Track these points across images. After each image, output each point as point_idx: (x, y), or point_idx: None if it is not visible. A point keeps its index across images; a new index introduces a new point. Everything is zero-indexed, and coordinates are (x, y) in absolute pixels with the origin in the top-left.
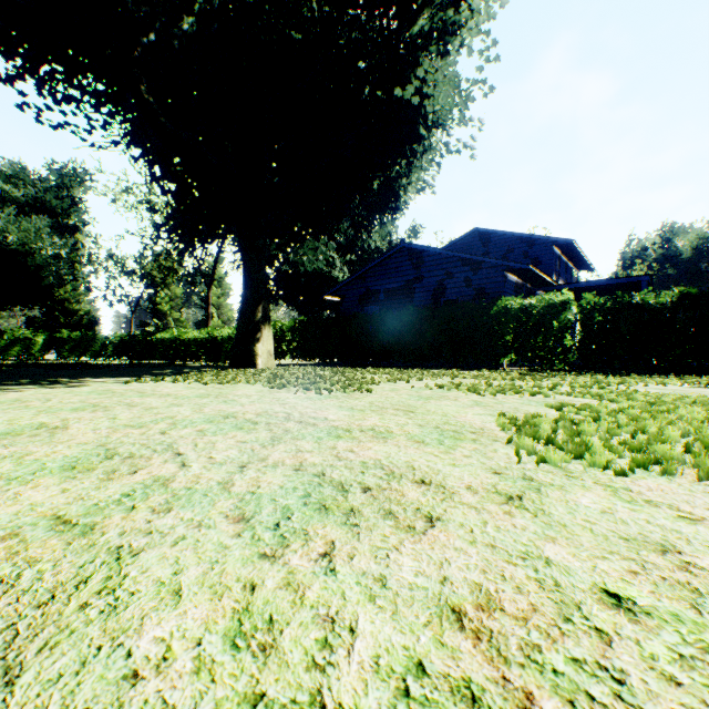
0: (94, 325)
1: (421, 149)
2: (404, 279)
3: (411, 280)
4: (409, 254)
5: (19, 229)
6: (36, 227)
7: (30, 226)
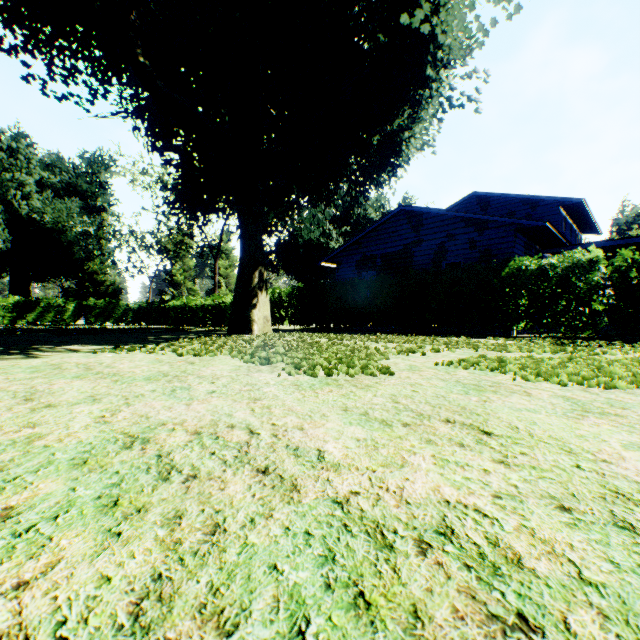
0: (118, 294)
1: (427, 93)
2: (403, 243)
3: (410, 244)
4: (407, 217)
5: (54, 210)
6: (67, 208)
7: (62, 207)
